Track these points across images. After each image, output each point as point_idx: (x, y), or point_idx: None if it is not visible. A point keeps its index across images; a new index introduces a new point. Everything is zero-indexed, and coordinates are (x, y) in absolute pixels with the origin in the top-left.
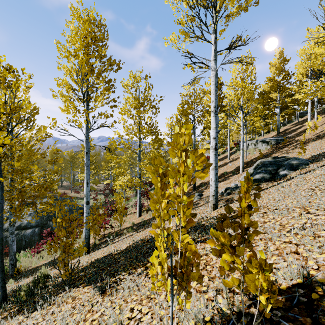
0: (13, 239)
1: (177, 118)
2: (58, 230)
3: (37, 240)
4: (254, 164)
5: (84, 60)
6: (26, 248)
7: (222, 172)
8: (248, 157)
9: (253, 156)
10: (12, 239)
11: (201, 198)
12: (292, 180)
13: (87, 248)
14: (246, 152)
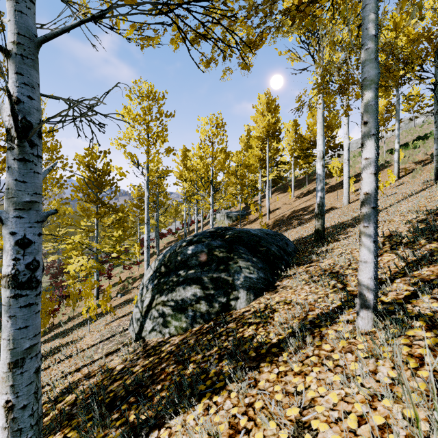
0: None
1: None
2: None
3: None
4: None
5: None
6: None
7: None
8: None
9: None
10: None
11: None
12: None
13: None
14: None
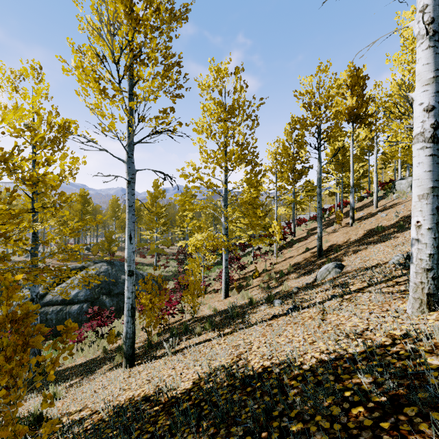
0: (36, 323)
1: (285, 145)
2: None
3: (85, 320)
4: None
5: None
6: None
7: (371, 228)
8: None
9: None
10: (34, 323)
11: (345, 272)
12: None
13: (130, 356)
14: None
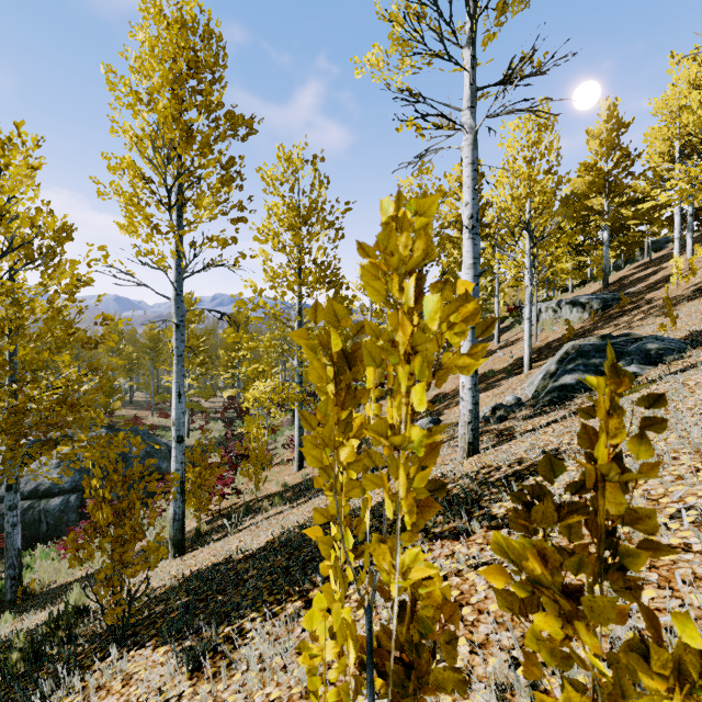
0: (15, 522)
1: None
2: (95, 507)
3: (74, 521)
4: (554, 352)
5: (170, 110)
6: (49, 539)
7: (484, 372)
8: (539, 337)
9: (551, 336)
10: (12, 521)
11: None
12: (652, 387)
13: (179, 543)
14: (535, 326)
